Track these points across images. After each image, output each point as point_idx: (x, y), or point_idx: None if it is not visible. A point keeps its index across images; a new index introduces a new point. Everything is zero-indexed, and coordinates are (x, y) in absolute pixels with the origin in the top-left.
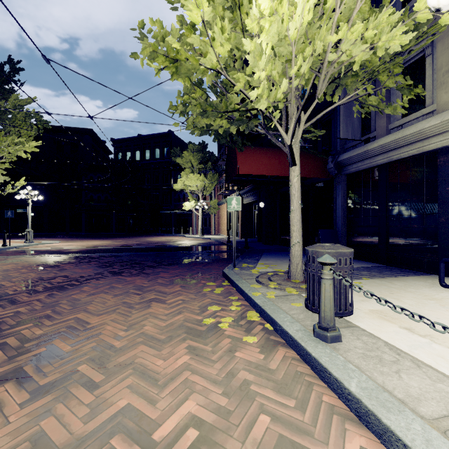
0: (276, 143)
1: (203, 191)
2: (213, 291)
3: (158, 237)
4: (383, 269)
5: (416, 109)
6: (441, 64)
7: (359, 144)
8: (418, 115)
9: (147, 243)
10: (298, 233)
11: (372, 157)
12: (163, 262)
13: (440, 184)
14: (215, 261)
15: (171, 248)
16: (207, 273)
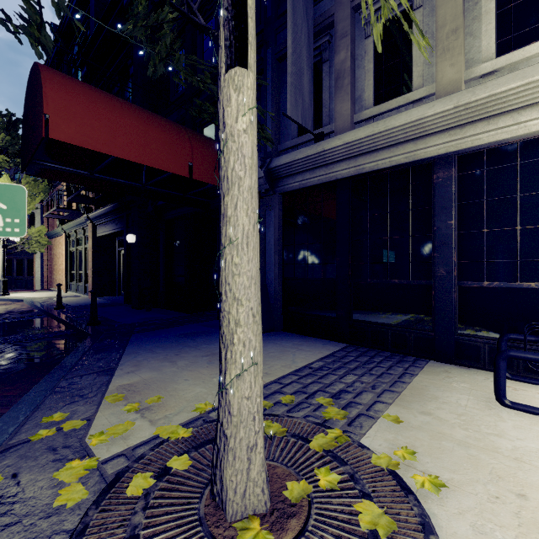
0: None
1: None
2: None
3: None
4: (358, 356)
5: (396, 94)
6: (444, 18)
7: (303, 145)
8: (402, 102)
9: None
10: (253, 327)
11: (330, 165)
12: None
13: (438, 215)
14: None
15: None
16: None
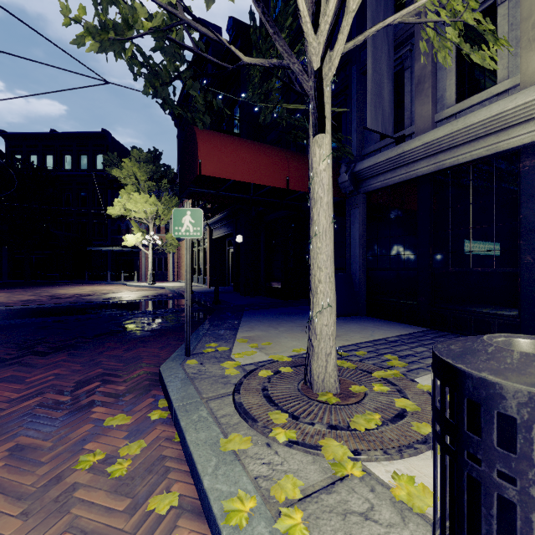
0: (287, 59)
1: (155, 220)
2: (107, 466)
3: (80, 287)
4: (435, 337)
5: (479, 89)
6: (530, 9)
7: (385, 148)
8: (485, 96)
9: (48, 299)
10: (329, 285)
11: (410, 164)
12: (40, 343)
13: (524, 203)
14: (156, 334)
15: (86, 308)
16: (124, 376)
